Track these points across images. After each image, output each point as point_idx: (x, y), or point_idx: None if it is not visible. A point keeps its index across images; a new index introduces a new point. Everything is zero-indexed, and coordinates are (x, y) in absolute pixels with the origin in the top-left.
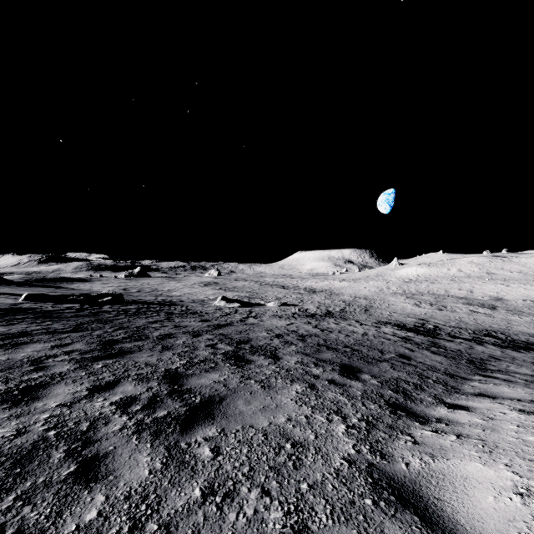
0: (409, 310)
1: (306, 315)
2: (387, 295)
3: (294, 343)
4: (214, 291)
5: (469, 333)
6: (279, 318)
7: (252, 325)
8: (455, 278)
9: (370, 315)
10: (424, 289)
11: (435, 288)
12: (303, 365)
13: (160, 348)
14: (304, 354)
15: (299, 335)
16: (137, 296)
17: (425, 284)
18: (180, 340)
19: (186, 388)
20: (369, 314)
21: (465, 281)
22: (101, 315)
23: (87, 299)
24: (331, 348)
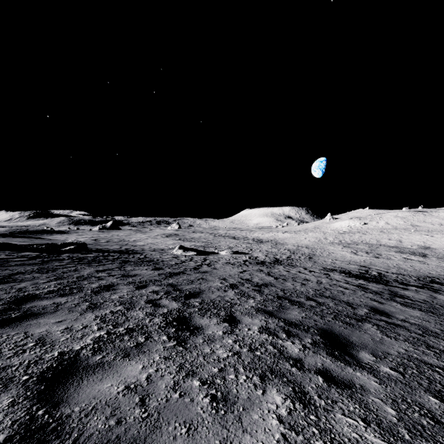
0: (349, 258)
1: (257, 263)
2: (326, 245)
3: (252, 295)
4: (174, 241)
5: (414, 280)
6: (232, 265)
7: (205, 274)
8: (383, 229)
9: (315, 263)
10: (357, 240)
11: (368, 238)
12: (270, 334)
13: (85, 307)
14: (266, 312)
15: (255, 284)
16: (104, 245)
17: (358, 235)
18: (119, 293)
19: (59, 416)
20: (313, 262)
21: (393, 232)
22: (49, 264)
23: (48, 248)
24: (294, 301)
